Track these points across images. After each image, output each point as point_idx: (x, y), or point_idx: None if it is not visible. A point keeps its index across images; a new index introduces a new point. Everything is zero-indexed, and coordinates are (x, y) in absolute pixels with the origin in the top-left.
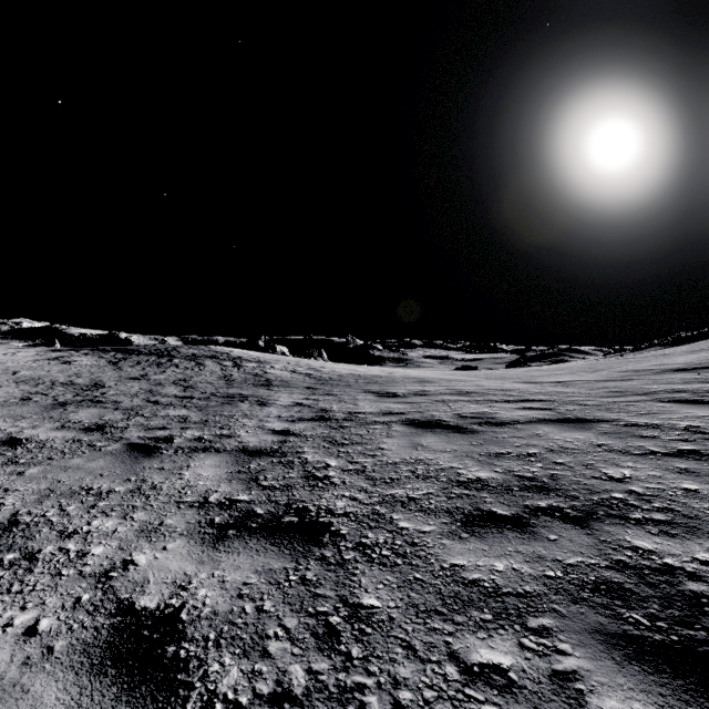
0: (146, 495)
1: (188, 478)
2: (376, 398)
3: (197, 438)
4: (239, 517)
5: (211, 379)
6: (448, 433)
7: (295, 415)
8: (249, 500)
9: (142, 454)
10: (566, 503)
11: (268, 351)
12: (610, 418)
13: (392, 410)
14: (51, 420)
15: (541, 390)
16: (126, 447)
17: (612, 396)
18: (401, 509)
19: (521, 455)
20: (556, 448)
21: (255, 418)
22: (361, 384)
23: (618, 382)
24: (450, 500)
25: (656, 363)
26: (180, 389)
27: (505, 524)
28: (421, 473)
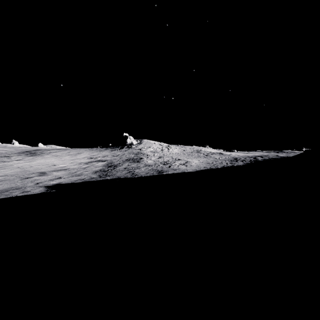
0: None
1: None
2: None
3: None
4: None
5: None
6: None
7: None
8: None
9: None
10: None
11: None
12: None
13: None
14: None
15: None
16: None
17: None
18: None
19: None
20: None
21: None
22: None
23: None
24: None
25: None
26: None
27: None
28: None
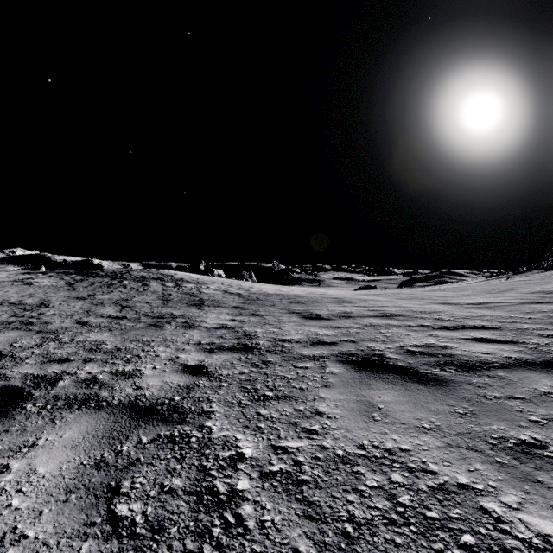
0: None
1: (7, 481)
2: (300, 320)
3: (90, 378)
4: None
5: (150, 299)
6: (405, 383)
7: (216, 342)
8: None
9: None
10: None
11: (207, 274)
12: None
13: (321, 338)
14: None
15: (469, 313)
16: None
17: None
18: None
19: None
20: None
21: (172, 345)
22: (285, 304)
23: (547, 305)
24: None
25: None
26: (117, 309)
27: None
28: (409, 504)
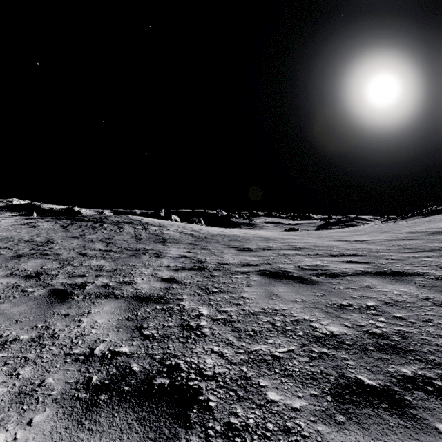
0: (42, 345)
1: (85, 325)
2: (236, 252)
3: (104, 284)
4: (115, 376)
5: (126, 237)
6: (294, 283)
7: (179, 265)
8: (129, 352)
9: (57, 300)
10: (431, 371)
11: (166, 219)
12: (420, 271)
13: (249, 262)
14: (5, 269)
15: (352, 246)
16: (49, 292)
17: (407, 252)
18: (267, 371)
19: (362, 308)
20: (389, 300)
21: (150, 267)
22: (226, 241)
23: (406, 241)
24: (312, 361)
25: (425, 227)
26: (104, 245)
27: (379, 401)
28: (279, 325)
